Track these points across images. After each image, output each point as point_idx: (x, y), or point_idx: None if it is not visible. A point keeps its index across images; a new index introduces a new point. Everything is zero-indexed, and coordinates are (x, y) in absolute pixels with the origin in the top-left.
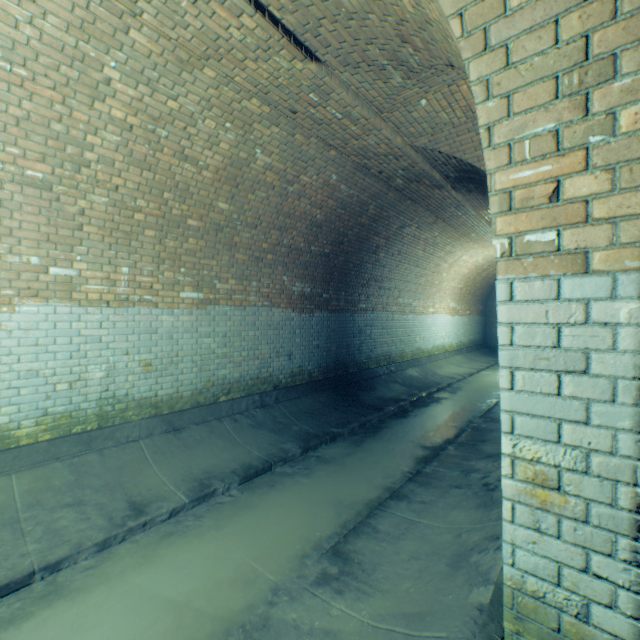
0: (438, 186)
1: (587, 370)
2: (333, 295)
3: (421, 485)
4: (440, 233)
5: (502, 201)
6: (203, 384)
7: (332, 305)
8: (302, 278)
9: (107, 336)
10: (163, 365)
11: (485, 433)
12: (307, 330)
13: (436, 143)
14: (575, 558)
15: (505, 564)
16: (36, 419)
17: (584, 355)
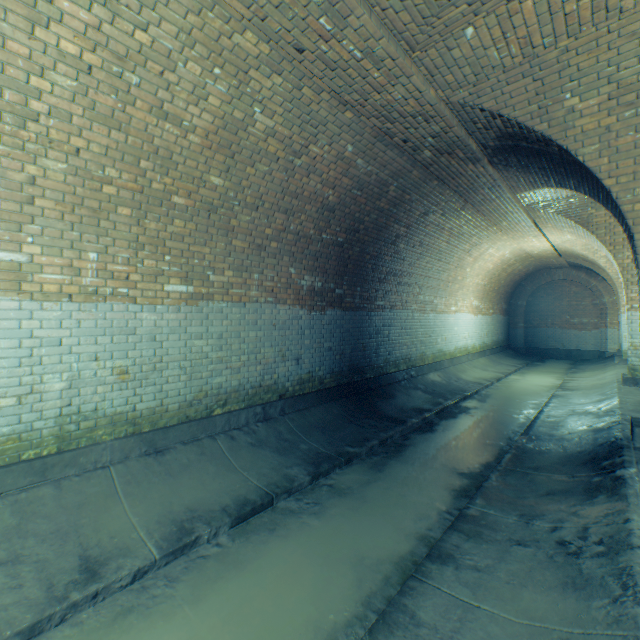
0: (473, 159)
1: None
2: (347, 291)
3: (469, 538)
4: (467, 222)
5: None
6: (193, 395)
7: (346, 302)
8: (312, 271)
9: (69, 338)
10: (143, 373)
11: (535, 457)
12: (318, 330)
13: (478, 97)
14: None
15: None
16: None
17: None
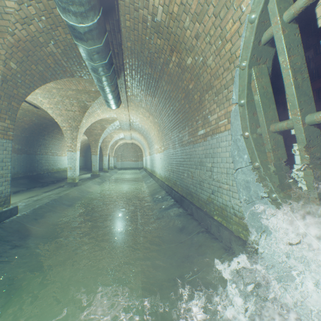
0: None
1: (73, 159)
2: (29, 149)
3: (60, 187)
4: None
5: (68, 146)
6: None
7: (28, 152)
8: (19, 144)
9: None
10: None
11: None
12: (20, 160)
13: None
14: (73, 172)
15: (68, 175)
16: None
17: (73, 158)
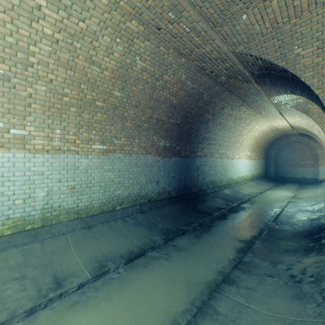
0: (247, 80)
1: None
2: (182, 147)
3: (244, 272)
4: (244, 112)
5: None
6: (106, 199)
7: (182, 153)
8: (164, 137)
9: (47, 171)
10: (82, 188)
11: (279, 233)
12: (167, 167)
13: (249, 49)
14: None
15: None
16: (2, 222)
17: None
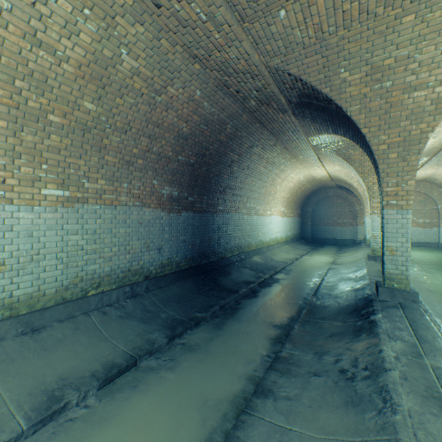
0: (283, 110)
1: None
2: (197, 198)
3: (282, 374)
4: (278, 154)
5: None
6: (70, 280)
7: (196, 207)
8: (171, 183)
9: None
10: (20, 264)
11: (321, 310)
12: (175, 227)
13: (287, 64)
14: None
15: None
16: None
17: None
